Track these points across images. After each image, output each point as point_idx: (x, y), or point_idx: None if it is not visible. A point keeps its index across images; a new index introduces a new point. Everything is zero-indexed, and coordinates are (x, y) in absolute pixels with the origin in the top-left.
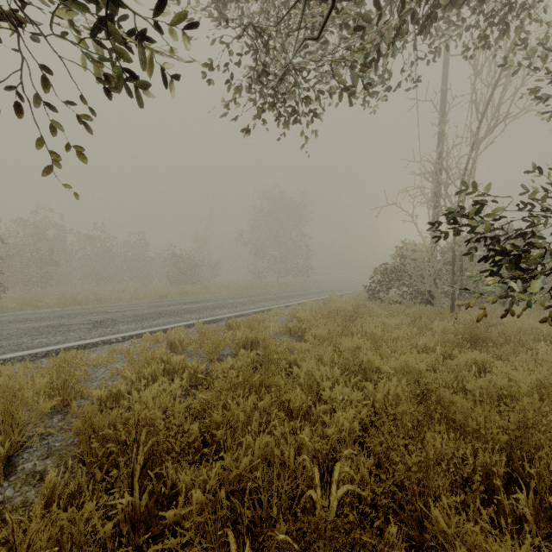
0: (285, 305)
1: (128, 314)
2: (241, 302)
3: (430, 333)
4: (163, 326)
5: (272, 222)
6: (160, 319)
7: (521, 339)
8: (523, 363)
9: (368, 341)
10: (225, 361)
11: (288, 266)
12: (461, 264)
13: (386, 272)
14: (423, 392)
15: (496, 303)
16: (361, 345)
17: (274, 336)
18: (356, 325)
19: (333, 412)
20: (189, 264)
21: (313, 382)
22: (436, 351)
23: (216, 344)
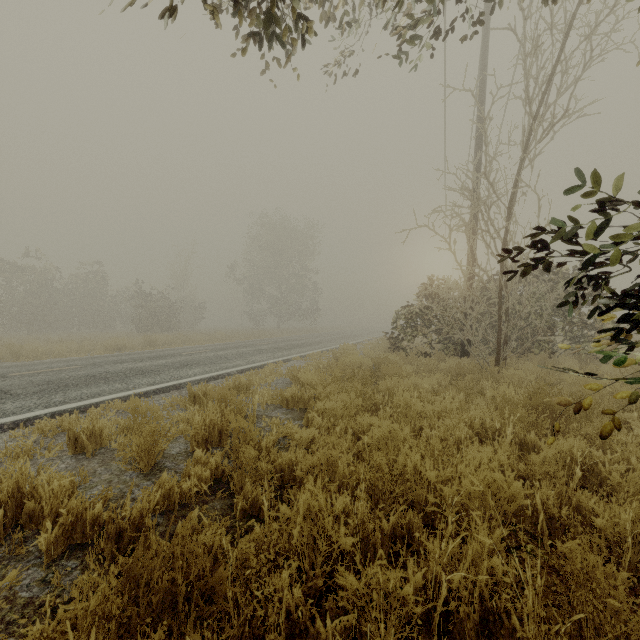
0: (283, 359)
1: (38, 379)
2: (225, 355)
3: (485, 402)
4: (86, 400)
5: (272, 255)
6: (88, 387)
7: (605, 408)
8: (639, 456)
9: (408, 428)
10: (158, 481)
11: (291, 309)
12: (507, 305)
13: (412, 315)
14: (502, 516)
15: (543, 353)
16: (397, 433)
17: (263, 412)
18: (381, 390)
19: (362, 618)
20: (163, 305)
21: (319, 530)
22: (507, 436)
23: (149, 442)
